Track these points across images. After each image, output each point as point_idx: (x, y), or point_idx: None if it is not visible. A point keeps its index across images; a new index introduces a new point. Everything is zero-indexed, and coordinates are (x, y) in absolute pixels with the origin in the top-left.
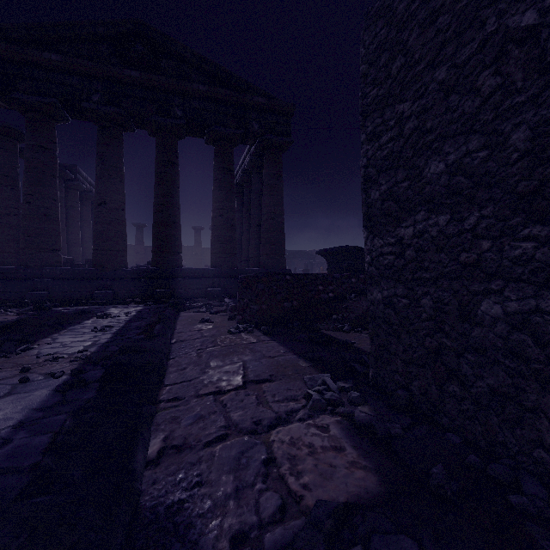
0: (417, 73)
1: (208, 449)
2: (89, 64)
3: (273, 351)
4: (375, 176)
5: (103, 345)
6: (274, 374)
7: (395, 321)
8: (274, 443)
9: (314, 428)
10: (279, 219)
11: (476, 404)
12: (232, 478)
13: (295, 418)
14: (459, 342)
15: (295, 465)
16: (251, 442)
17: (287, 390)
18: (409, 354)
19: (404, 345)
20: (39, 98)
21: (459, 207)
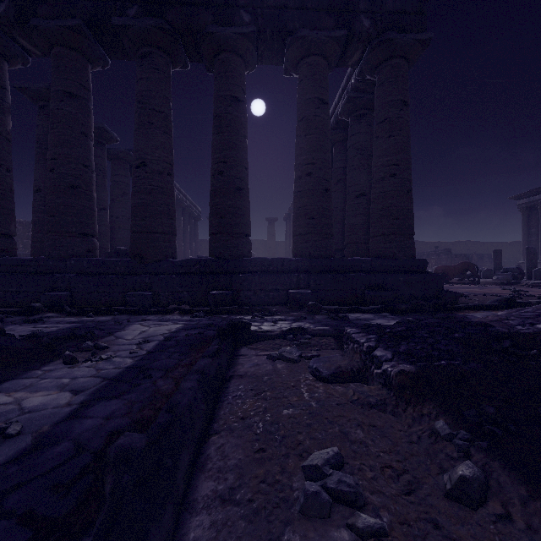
0: None
1: None
2: None
3: None
4: None
5: None
6: None
7: None
8: None
9: None
10: (405, 175)
11: None
12: None
13: None
14: None
15: None
16: None
17: None
18: None
19: None
20: (61, 21)
21: None
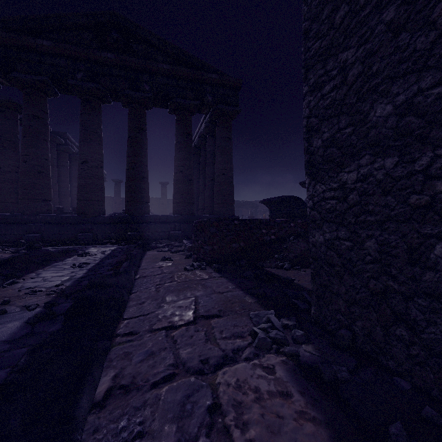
0: (362, 18)
1: (154, 391)
2: (74, 48)
3: (222, 286)
4: (318, 125)
5: (77, 280)
6: (222, 309)
7: (337, 263)
8: (220, 385)
9: (259, 369)
10: (229, 174)
11: (427, 350)
12: (175, 428)
13: (241, 358)
14: (407, 286)
15: (240, 414)
16: (197, 384)
17: (234, 326)
18: (352, 295)
19: (346, 286)
20: (34, 76)
21: (409, 148)
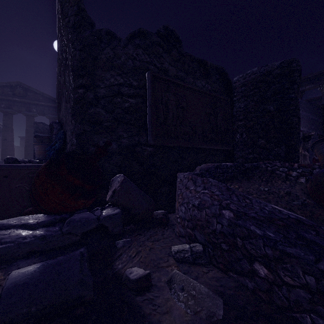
0: None
1: None
2: (0, 97)
3: None
4: None
5: None
6: None
7: None
8: None
9: None
10: None
11: None
12: None
13: None
14: None
15: None
16: None
17: None
18: None
19: None
20: None
21: None
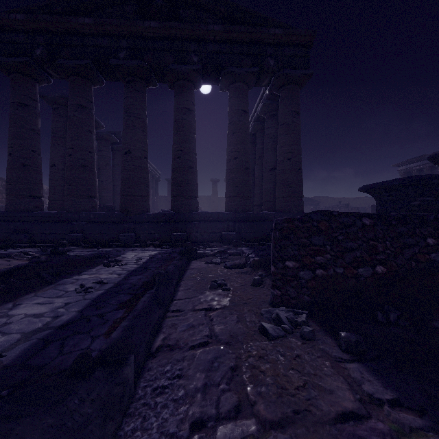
0: None
1: None
2: (115, 22)
3: None
4: None
5: (44, 338)
6: None
7: None
8: None
9: None
10: (297, 159)
11: None
12: None
13: None
14: None
15: None
16: None
17: None
18: None
19: None
20: (77, 61)
21: None
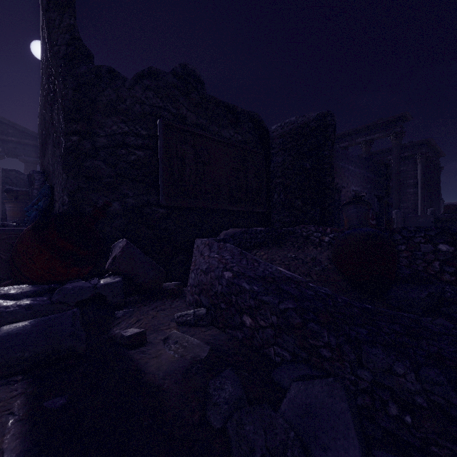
0: None
1: None
2: None
3: None
4: None
5: None
6: None
7: None
8: None
9: None
10: None
11: None
12: None
13: None
14: None
15: None
16: None
17: None
18: None
19: None
20: None
21: None
